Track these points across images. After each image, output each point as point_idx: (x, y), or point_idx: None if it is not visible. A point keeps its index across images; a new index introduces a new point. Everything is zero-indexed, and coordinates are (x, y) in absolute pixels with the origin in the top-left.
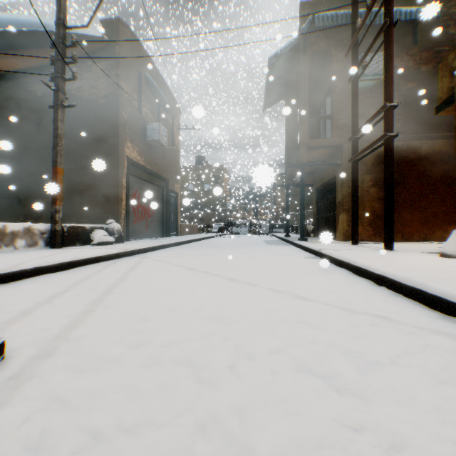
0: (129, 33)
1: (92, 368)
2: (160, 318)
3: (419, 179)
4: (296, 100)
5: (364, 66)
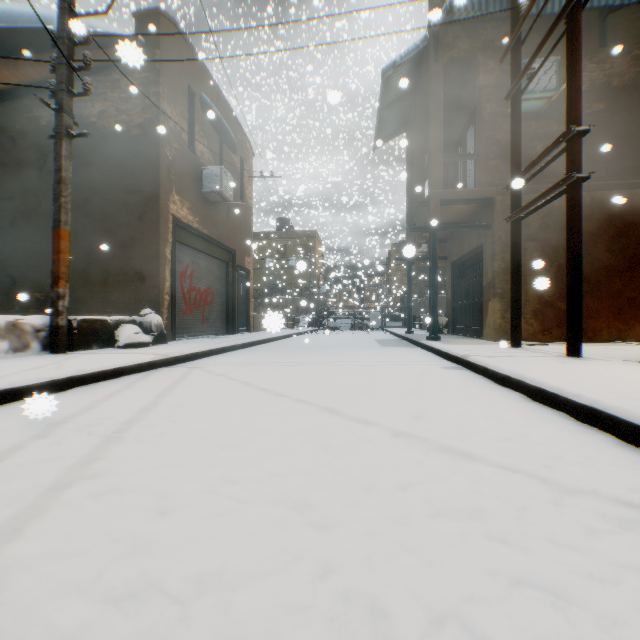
0: (176, 32)
1: None
2: (193, 505)
3: (609, 249)
4: (422, 132)
5: (530, 75)
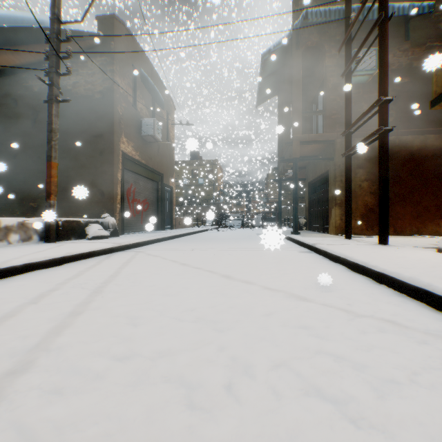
0: (124, 29)
1: (70, 387)
2: (151, 322)
3: (411, 174)
4: (288, 95)
5: (357, 61)
